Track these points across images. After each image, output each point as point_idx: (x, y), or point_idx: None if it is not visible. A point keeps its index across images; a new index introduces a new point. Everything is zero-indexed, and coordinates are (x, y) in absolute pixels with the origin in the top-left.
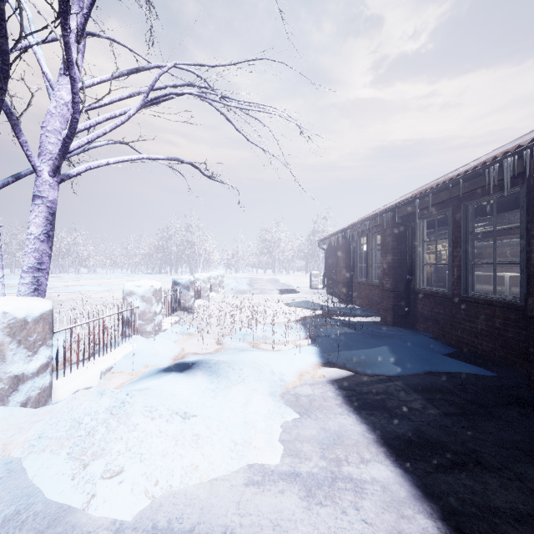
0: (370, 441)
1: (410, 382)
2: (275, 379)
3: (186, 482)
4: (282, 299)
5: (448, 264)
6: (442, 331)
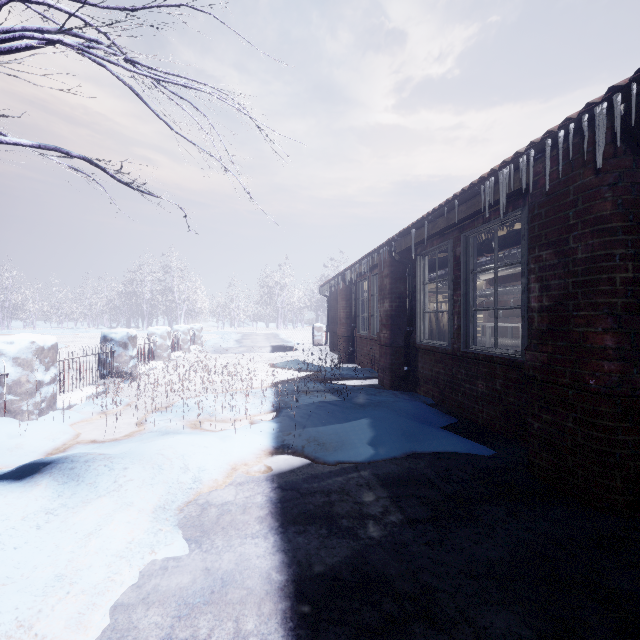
0: (272, 589)
1: (381, 471)
2: (185, 479)
3: None
4: (270, 359)
5: (448, 310)
6: (443, 396)
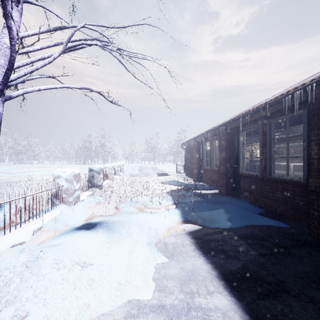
0: (214, 277)
1: (237, 232)
2: (152, 232)
3: (79, 319)
4: (159, 180)
5: (259, 157)
6: (255, 199)
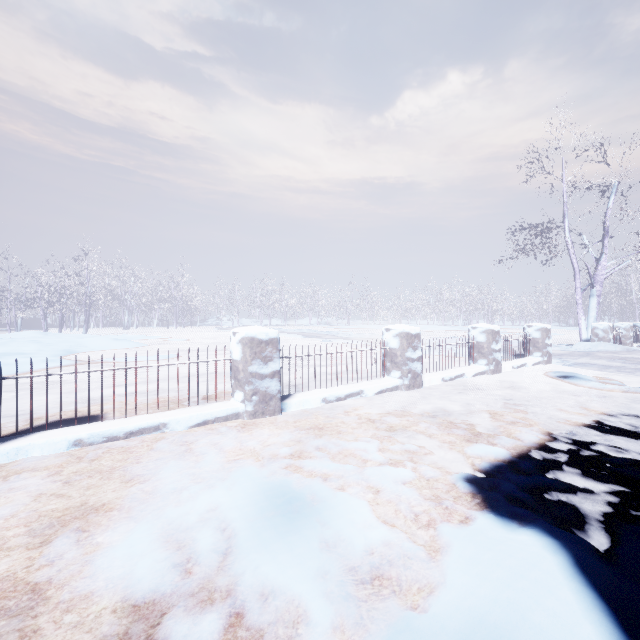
0: None
1: None
2: None
3: None
4: None
5: None
6: None
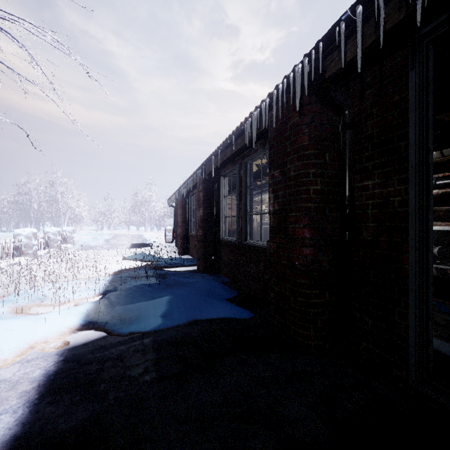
0: None
1: (161, 337)
2: None
3: None
4: (126, 253)
5: (236, 215)
6: (234, 276)
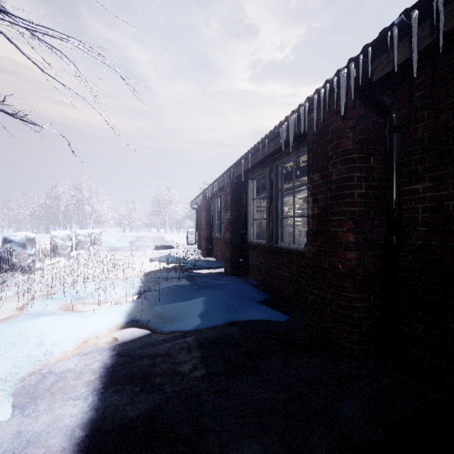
0: (70, 445)
1: (202, 336)
2: (37, 353)
3: None
4: (151, 255)
5: (266, 218)
6: (263, 279)
